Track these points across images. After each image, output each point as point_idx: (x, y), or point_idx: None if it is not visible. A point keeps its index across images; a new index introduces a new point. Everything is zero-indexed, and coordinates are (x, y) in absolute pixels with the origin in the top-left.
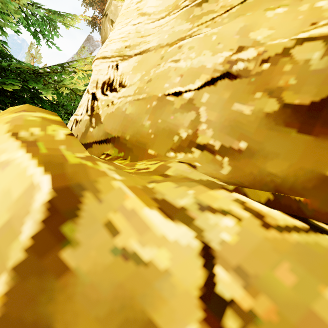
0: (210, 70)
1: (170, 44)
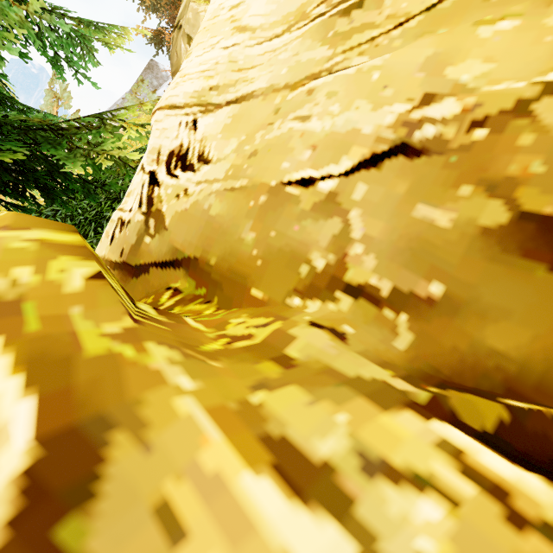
0: (369, 138)
1: (292, 85)
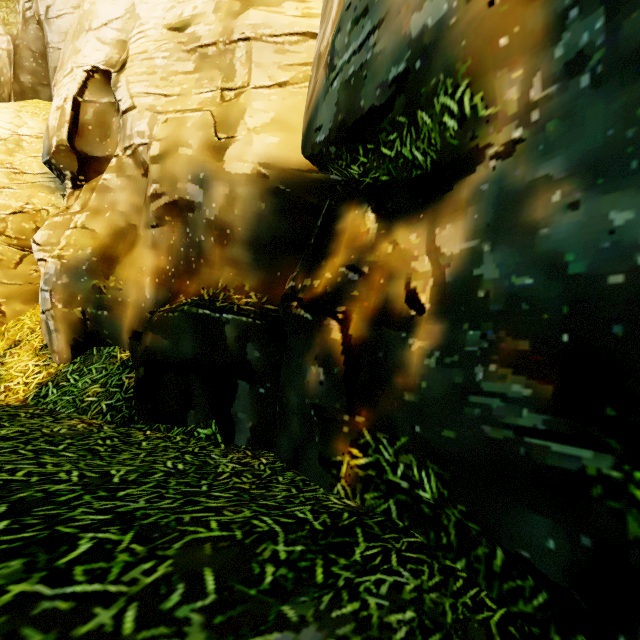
0: (14, 208)
1: None
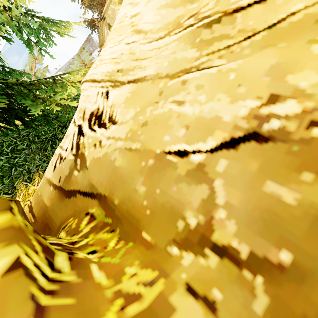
0: (228, 125)
1: (171, 75)
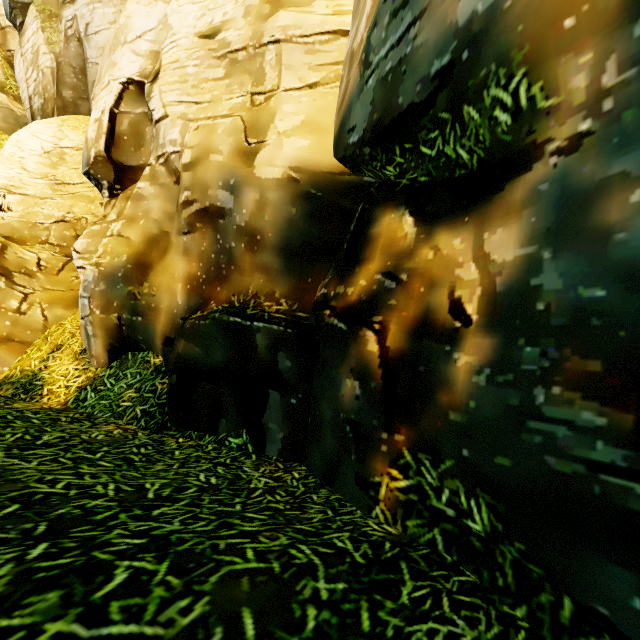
0: (57, 218)
1: (41, 198)
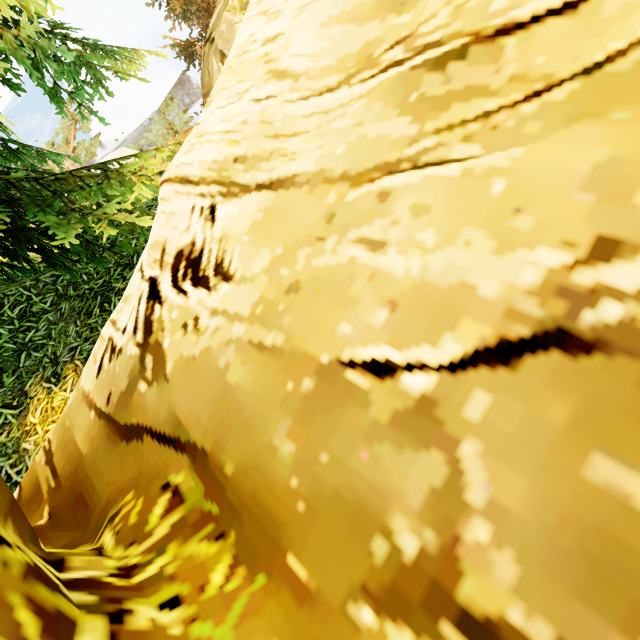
0: (493, 308)
1: (353, 177)
